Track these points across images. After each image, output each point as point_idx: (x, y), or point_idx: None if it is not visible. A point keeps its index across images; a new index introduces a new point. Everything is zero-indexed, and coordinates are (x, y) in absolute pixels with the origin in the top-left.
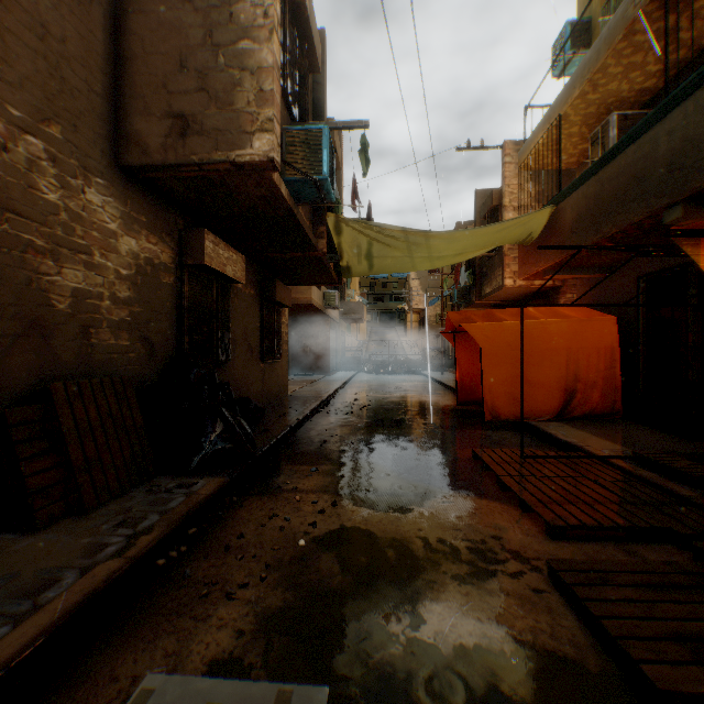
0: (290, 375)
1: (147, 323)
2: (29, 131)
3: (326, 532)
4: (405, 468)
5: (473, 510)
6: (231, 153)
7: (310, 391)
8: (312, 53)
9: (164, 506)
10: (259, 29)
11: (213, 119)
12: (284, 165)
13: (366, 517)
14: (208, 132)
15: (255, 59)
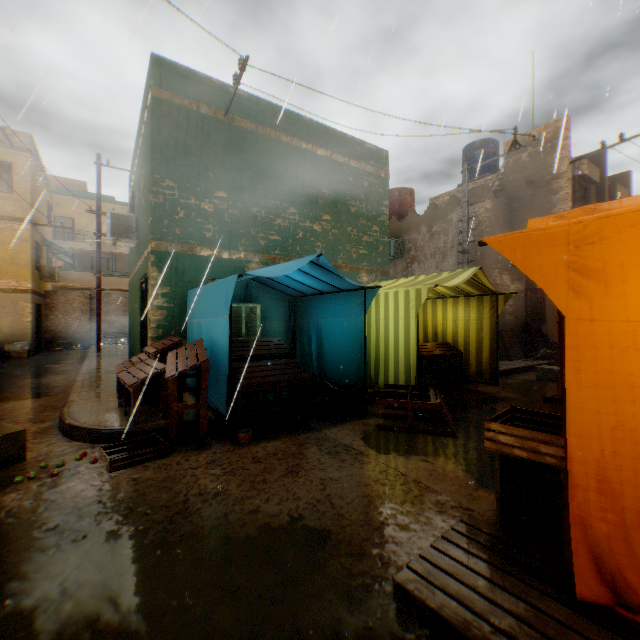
0: None
1: (515, 312)
2: (495, 269)
3: None
4: None
5: None
6: None
7: None
8: (591, 181)
9: (530, 362)
10: None
11: None
12: None
13: None
14: None
15: None
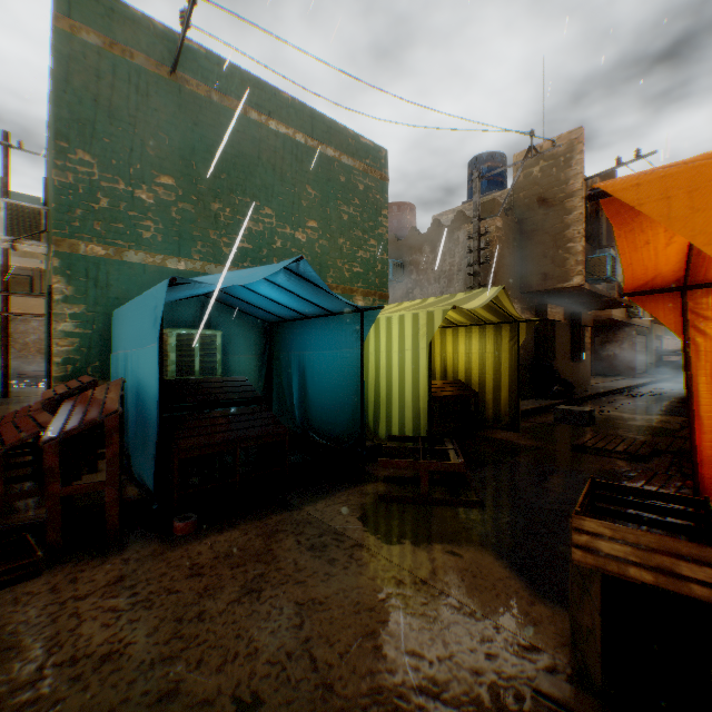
0: (592, 375)
1: (526, 345)
2: None
3: (601, 414)
4: (653, 411)
5: (673, 419)
6: (563, 284)
7: (608, 384)
8: None
9: (544, 402)
10: (575, 238)
11: (556, 273)
12: (586, 274)
13: (620, 414)
14: (554, 278)
15: (573, 249)
